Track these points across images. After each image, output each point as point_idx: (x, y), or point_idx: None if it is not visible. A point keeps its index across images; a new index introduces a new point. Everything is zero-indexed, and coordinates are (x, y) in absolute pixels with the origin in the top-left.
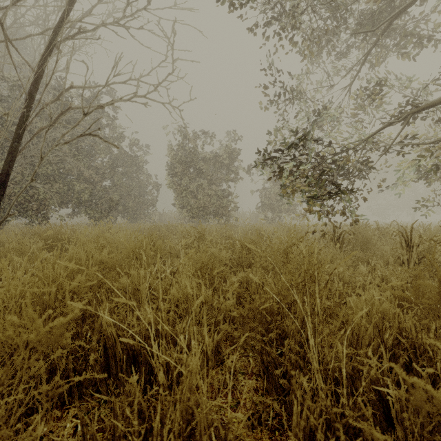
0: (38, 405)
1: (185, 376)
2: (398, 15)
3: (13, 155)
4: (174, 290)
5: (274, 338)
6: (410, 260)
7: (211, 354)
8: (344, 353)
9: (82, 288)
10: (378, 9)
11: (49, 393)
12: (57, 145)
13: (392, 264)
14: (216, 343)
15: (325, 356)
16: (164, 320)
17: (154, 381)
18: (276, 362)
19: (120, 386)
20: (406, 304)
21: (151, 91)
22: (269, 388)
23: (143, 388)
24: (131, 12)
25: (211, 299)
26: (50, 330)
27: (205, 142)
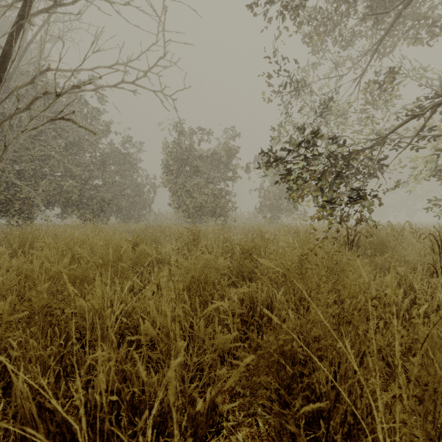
0: None
1: None
2: None
3: None
4: (146, 324)
5: (300, 406)
6: None
7: (202, 421)
8: None
9: (3, 323)
10: None
11: None
12: (23, 131)
13: (420, 272)
14: (208, 404)
15: None
16: (105, 410)
17: None
18: None
19: None
20: None
21: (141, 77)
22: None
23: None
24: None
25: (202, 332)
26: None
27: (202, 139)
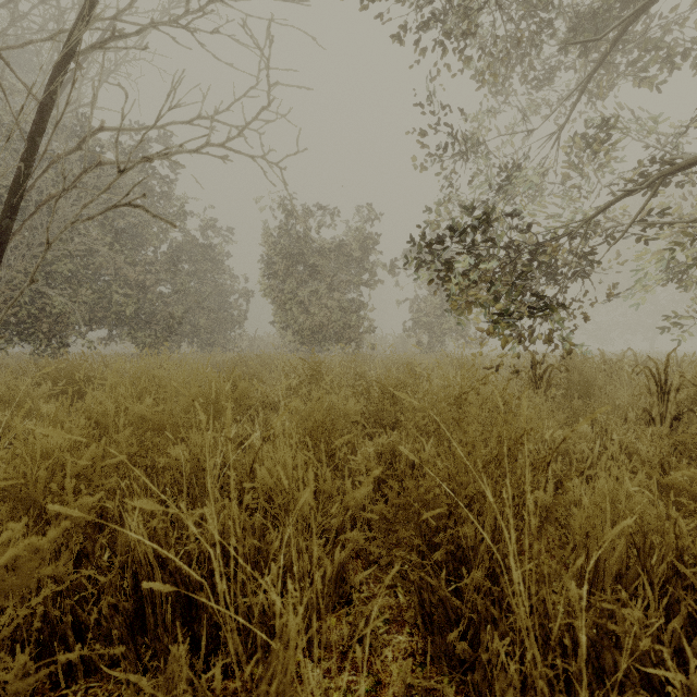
0: (4, 694)
1: (276, 654)
2: (637, 13)
3: (2, 240)
4: (264, 472)
5: (443, 560)
6: (664, 414)
7: (330, 586)
8: (583, 602)
9: (98, 469)
10: (603, 5)
11: (7, 688)
12: (74, 222)
13: (633, 421)
14: (337, 566)
15: (541, 601)
16: (239, 535)
17: (225, 637)
18: (448, 605)
19: (161, 652)
20: (690, 502)
21: (234, 137)
22: (435, 654)
23: (205, 653)
24: (200, 7)
25: (329, 486)
26: (11, 562)
27: (323, 222)
